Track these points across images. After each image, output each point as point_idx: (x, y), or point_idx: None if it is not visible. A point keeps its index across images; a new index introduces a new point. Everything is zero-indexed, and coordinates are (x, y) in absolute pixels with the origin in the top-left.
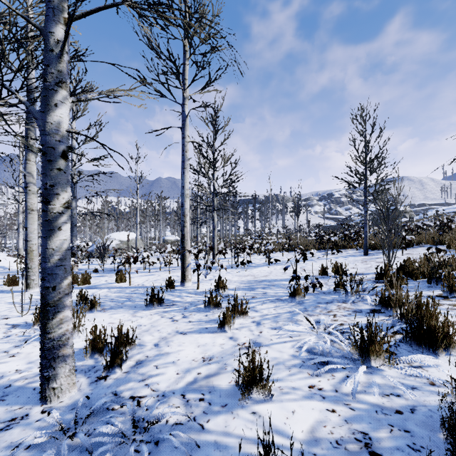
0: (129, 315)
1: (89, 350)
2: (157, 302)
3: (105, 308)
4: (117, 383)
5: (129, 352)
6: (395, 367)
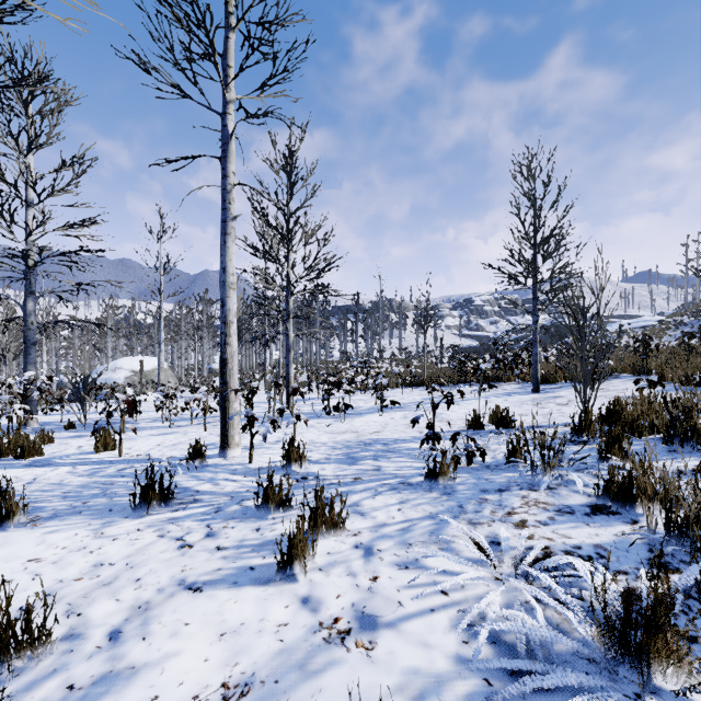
0: (87, 533)
1: None
2: (158, 498)
3: (41, 516)
4: None
5: (29, 668)
6: None
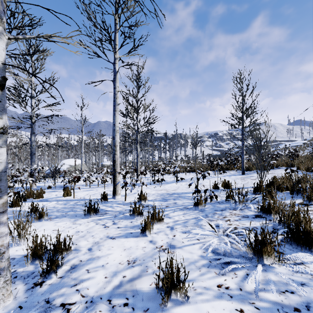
0: (70, 223)
1: (30, 258)
2: (93, 212)
3: (52, 217)
4: (51, 289)
5: (66, 257)
6: (285, 265)
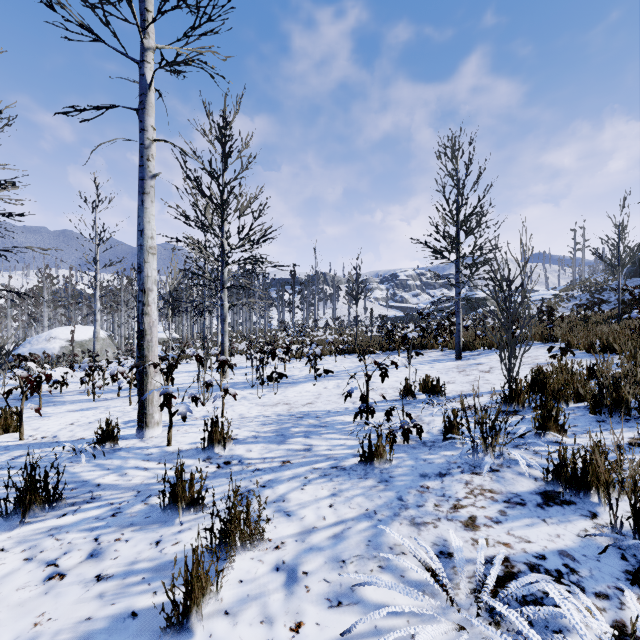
0: None
1: None
2: (40, 501)
3: None
4: None
5: None
6: None
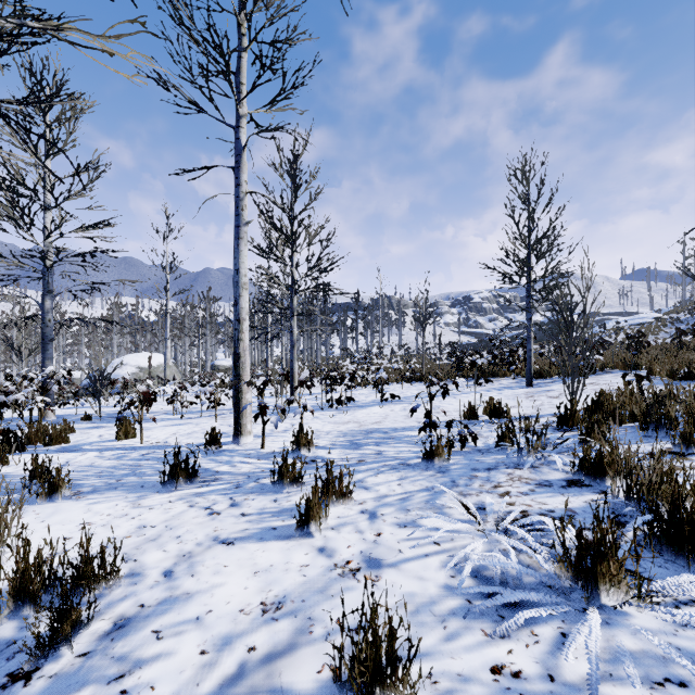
0: (126, 504)
1: (7, 601)
2: (184, 476)
3: (82, 490)
4: (54, 692)
5: (105, 595)
6: (656, 609)
